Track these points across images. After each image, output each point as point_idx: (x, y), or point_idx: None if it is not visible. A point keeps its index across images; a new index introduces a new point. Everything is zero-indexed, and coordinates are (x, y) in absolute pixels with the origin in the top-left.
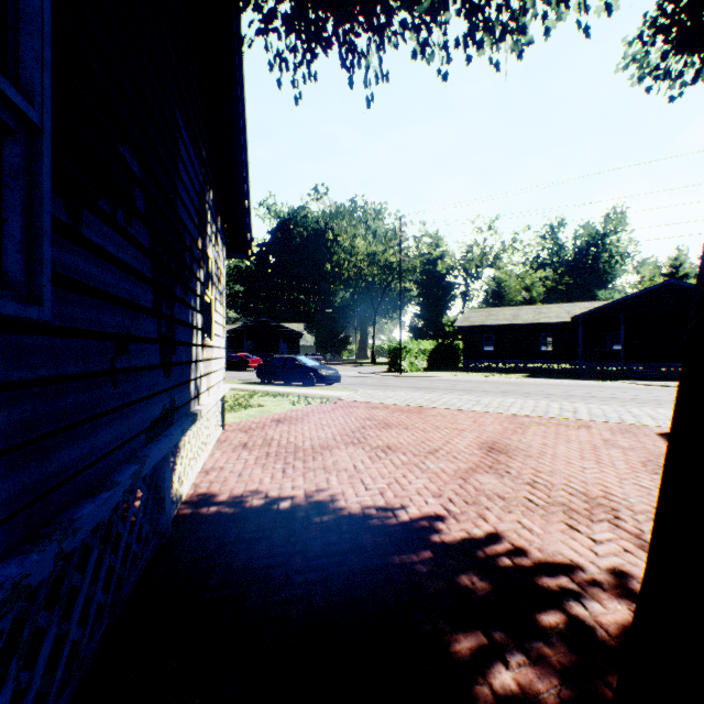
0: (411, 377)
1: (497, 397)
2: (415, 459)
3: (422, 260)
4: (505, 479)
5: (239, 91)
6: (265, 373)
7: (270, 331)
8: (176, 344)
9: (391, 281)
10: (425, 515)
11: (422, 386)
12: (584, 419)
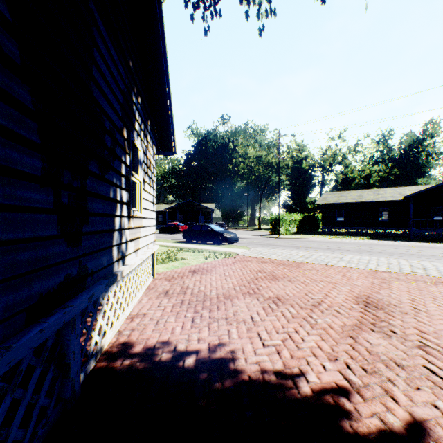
0: (287, 239)
1: (355, 255)
2: (302, 312)
3: (293, 160)
4: (393, 339)
5: (157, 11)
6: (188, 235)
7: (193, 208)
8: (89, 215)
9: (271, 174)
10: (326, 386)
11: (296, 245)
12: (436, 276)
